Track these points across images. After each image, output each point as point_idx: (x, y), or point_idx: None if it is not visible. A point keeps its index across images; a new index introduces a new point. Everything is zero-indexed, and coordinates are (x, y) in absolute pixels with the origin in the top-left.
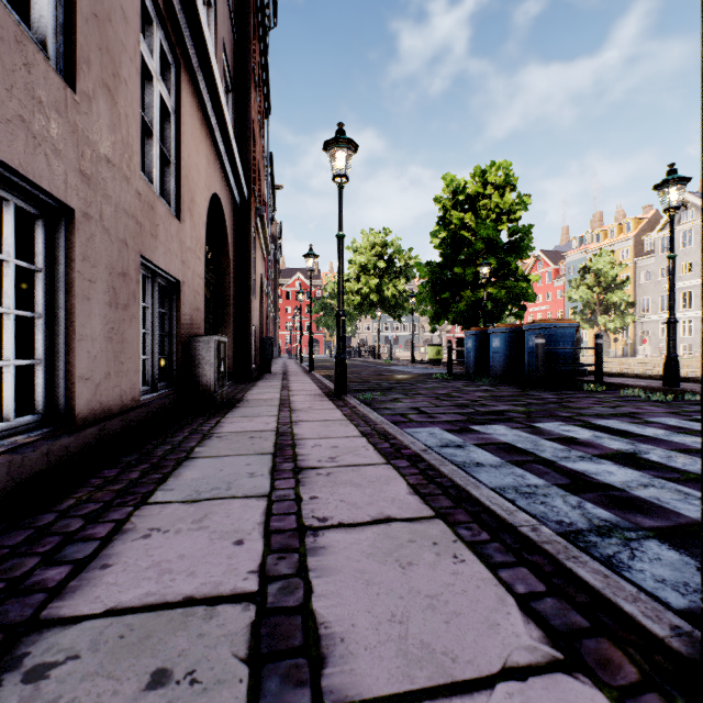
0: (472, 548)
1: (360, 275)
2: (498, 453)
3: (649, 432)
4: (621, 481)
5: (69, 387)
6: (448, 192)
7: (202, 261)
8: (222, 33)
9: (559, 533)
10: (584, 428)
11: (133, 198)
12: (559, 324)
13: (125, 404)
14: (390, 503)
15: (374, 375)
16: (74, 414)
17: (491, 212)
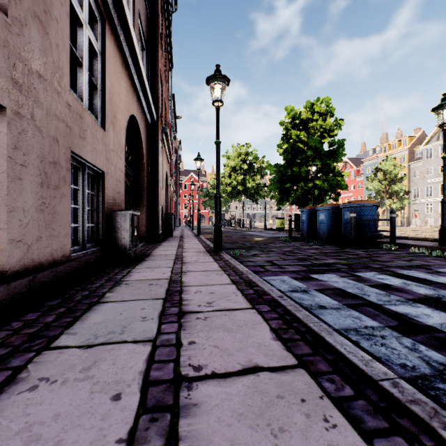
0: (340, 407)
1: (231, 173)
2: (335, 297)
3: (443, 280)
4: (439, 323)
5: (1, 247)
6: (289, 118)
7: (123, 160)
8: (138, 8)
9: (407, 378)
10: (394, 277)
11: (63, 107)
12: (366, 204)
13: (56, 260)
14: (257, 349)
15: (240, 238)
16: (5, 269)
17: (317, 131)
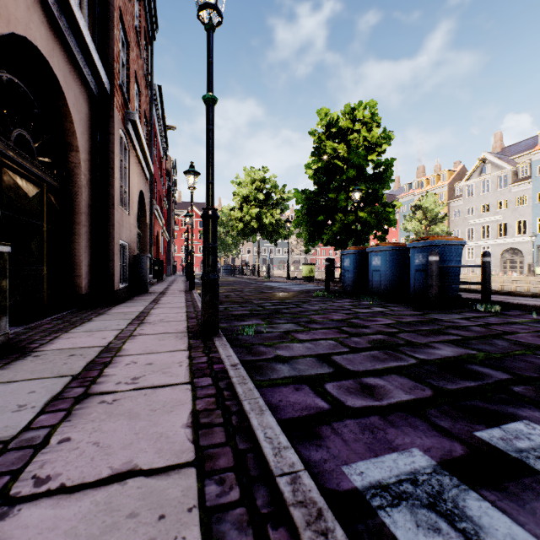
0: None
1: (243, 205)
2: None
3: None
4: None
5: None
6: (322, 126)
7: None
8: None
9: None
10: None
11: None
12: (449, 241)
13: None
14: None
15: (255, 292)
16: None
17: (360, 144)
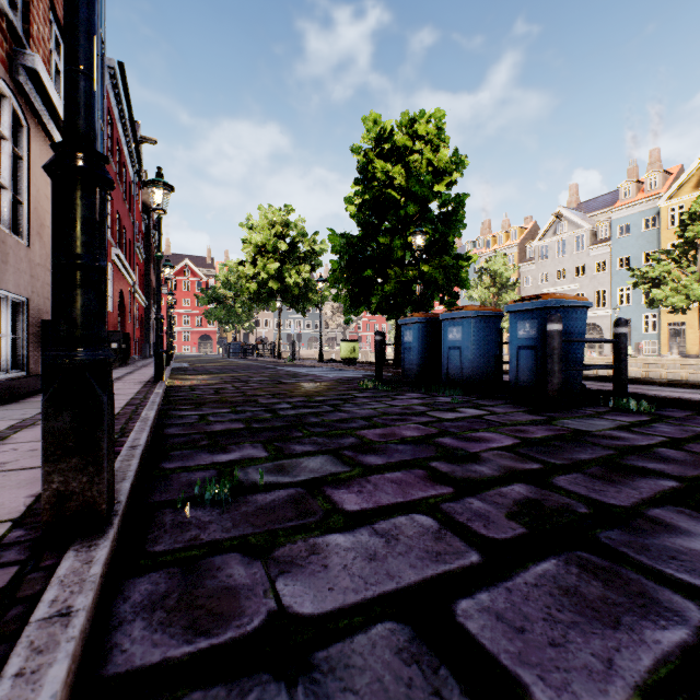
0: None
1: (257, 257)
2: None
3: None
4: None
5: None
6: (370, 139)
7: None
8: None
9: None
10: None
11: None
12: (571, 301)
13: None
14: None
15: (268, 383)
16: None
17: (423, 170)
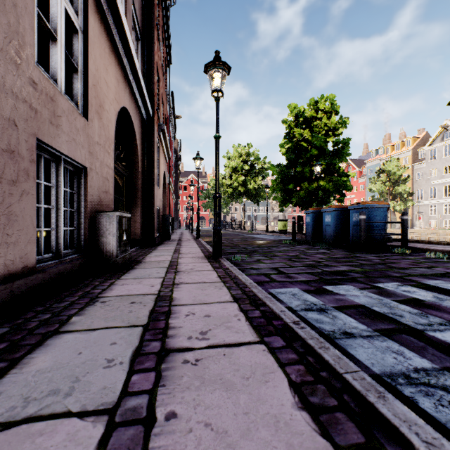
0: None
1: (232, 174)
2: (361, 318)
3: None
4: None
5: None
6: (292, 116)
7: (111, 156)
8: None
9: None
10: (421, 289)
11: (25, 84)
12: (376, 205)
13: (13, 273)
14: (274, 433)
15: (241, 241)
16: None
17: (322, 129)
